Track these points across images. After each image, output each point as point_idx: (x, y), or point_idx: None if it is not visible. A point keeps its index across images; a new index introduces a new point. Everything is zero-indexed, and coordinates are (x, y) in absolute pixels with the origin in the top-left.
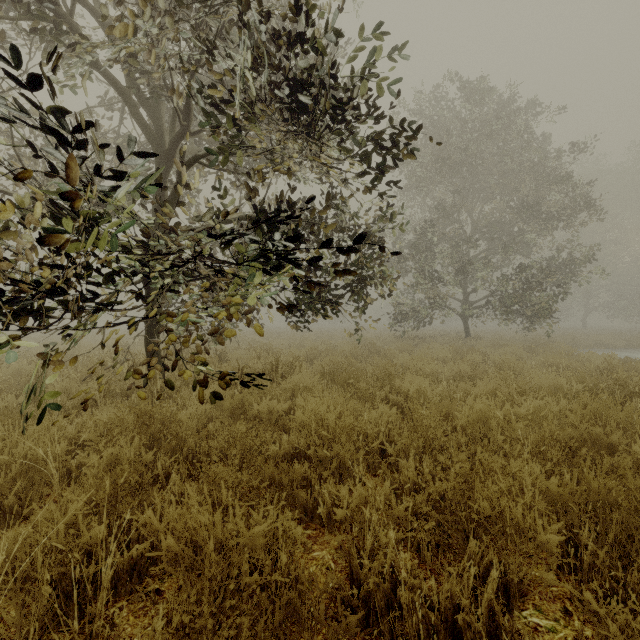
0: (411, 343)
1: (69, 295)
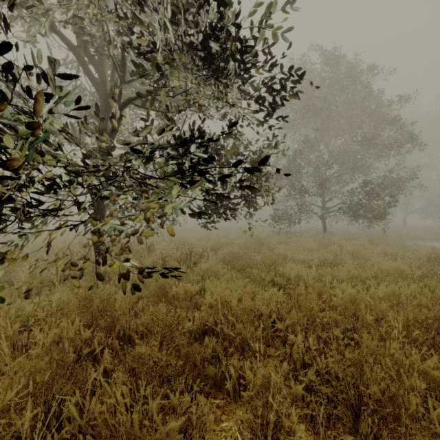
0: (285, 237)
1: (19, 203)
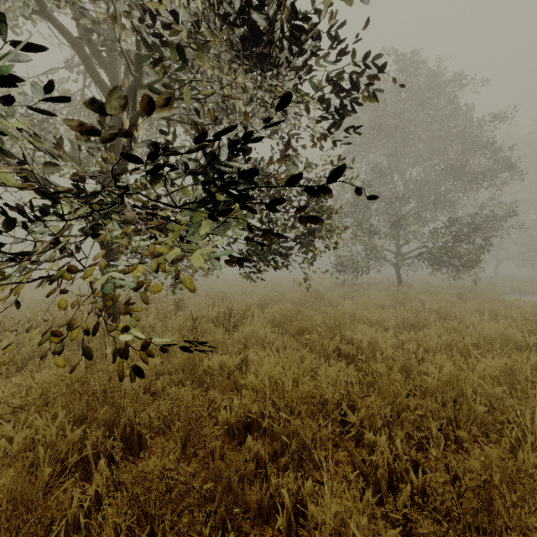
0: (350, 290)
1: None
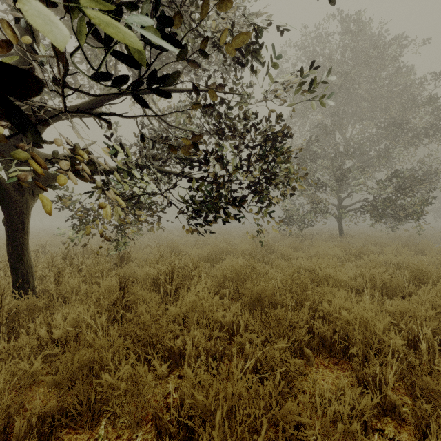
0: (297, 240)
1: None
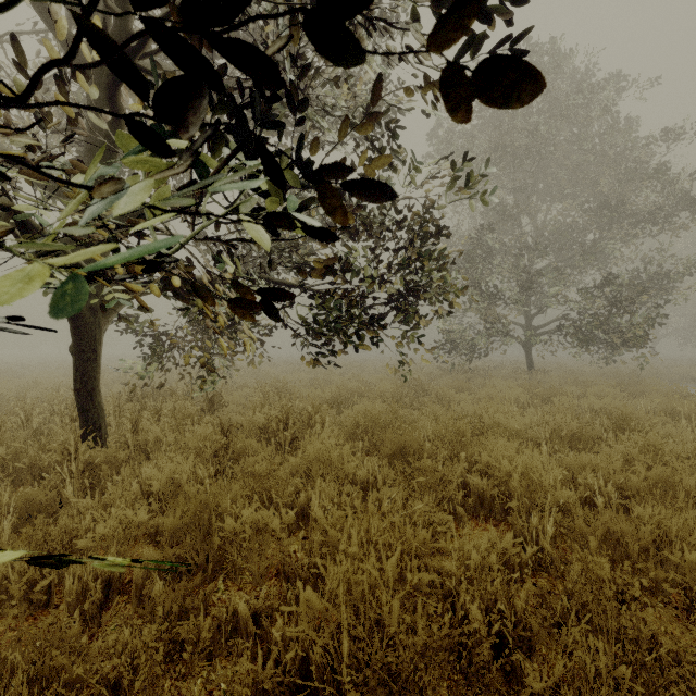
0: (463, 378)
1: None
